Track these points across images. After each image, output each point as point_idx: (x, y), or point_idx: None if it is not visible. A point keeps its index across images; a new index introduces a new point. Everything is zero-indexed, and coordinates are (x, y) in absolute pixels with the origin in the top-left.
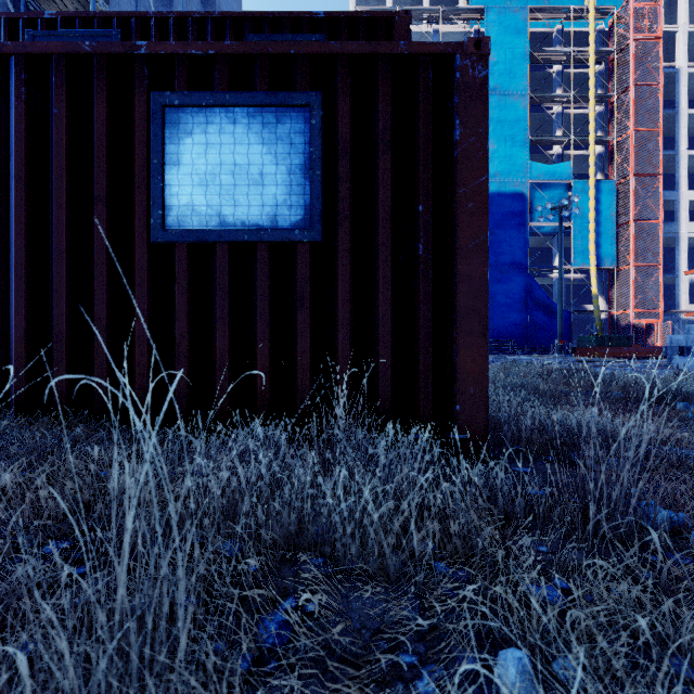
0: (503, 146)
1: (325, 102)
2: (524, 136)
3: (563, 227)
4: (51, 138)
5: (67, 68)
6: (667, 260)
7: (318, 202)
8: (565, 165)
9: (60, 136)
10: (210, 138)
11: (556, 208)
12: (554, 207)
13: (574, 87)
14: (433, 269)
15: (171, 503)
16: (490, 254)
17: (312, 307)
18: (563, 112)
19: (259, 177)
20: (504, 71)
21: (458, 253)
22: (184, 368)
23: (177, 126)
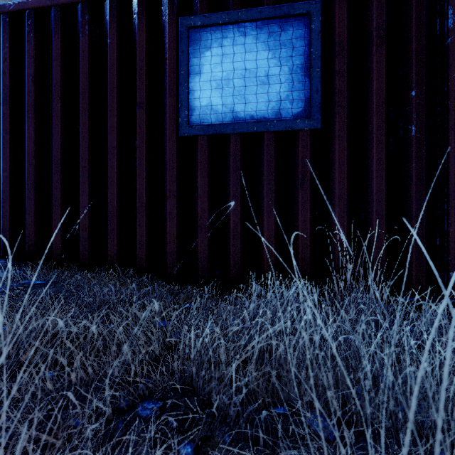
0: None
1: (322, 10)
2: None
3: None
4: (105, 62)
5: (117, 7)
6: None
7: (317, 94)
8: None
9: (112, 59)
10: (225, 49)
11: None
12: None
13: None
14: (425, 148)
15: (407, 435)
16: None
17: (311, 185)
18: None
19: (265, 78)
20: None
21: (451, 132)
22: (205, 236)
23: (198, 43)
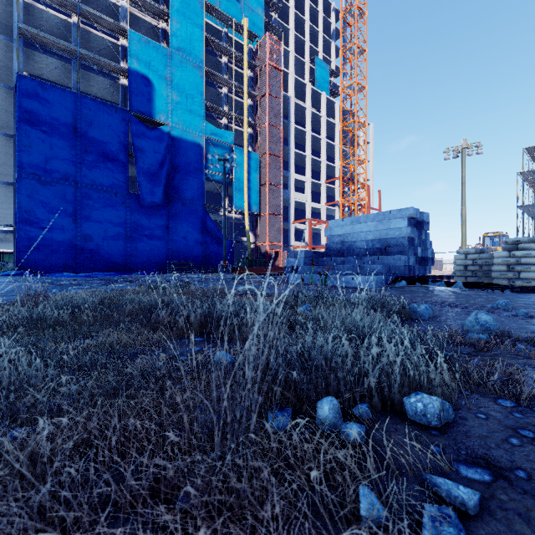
0: (185, 101)
1: None
2: (201, 99)
3: (228, 178)
4: None
5: None
6: (285, 214)
7: None
8: (229, 133)
9: None
10: None
11: (222, 160)
12: (221, 159)
13: (236, 81)
14: None
15: None
16: (175, 188)
17: None
18: (228, 94)
19: None
20: (186, 39)
21: None
22: None
23: None
